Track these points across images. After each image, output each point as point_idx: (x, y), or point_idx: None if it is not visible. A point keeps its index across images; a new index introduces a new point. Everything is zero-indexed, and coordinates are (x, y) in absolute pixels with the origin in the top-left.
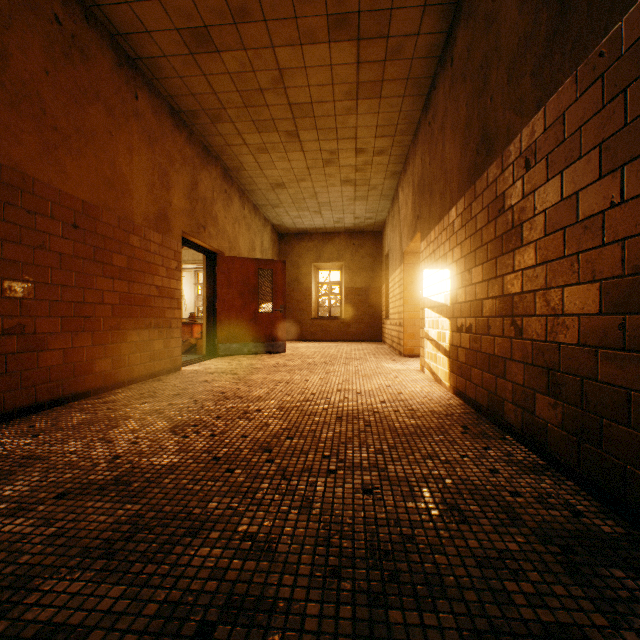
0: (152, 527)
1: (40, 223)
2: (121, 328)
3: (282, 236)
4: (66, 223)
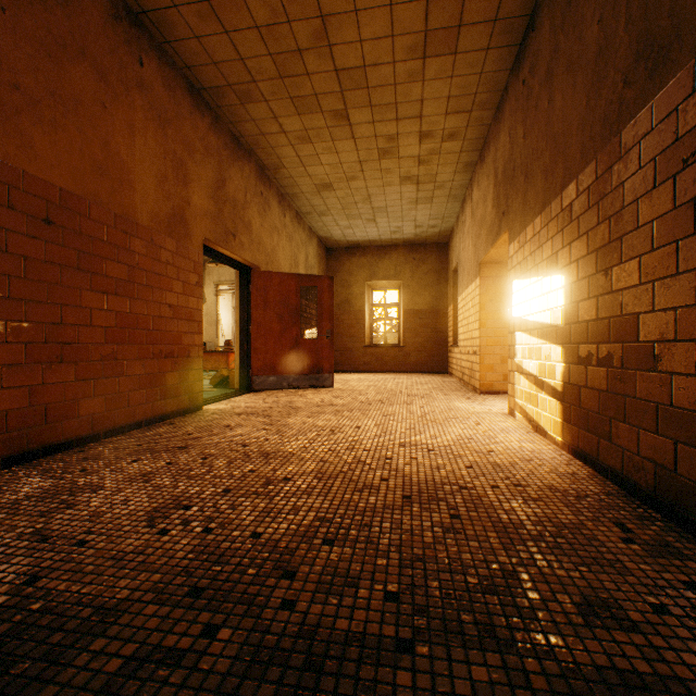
0: None
1: None
2: (118, 358)
3: (330, 251)
4: (33, 216)
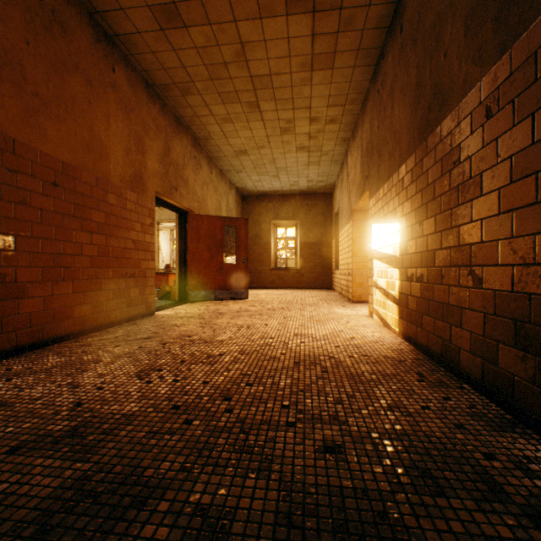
0: (97, 494)
1: (21, 181)
2: (99, 277)
3: (245, 198)
4: (46, 181)
